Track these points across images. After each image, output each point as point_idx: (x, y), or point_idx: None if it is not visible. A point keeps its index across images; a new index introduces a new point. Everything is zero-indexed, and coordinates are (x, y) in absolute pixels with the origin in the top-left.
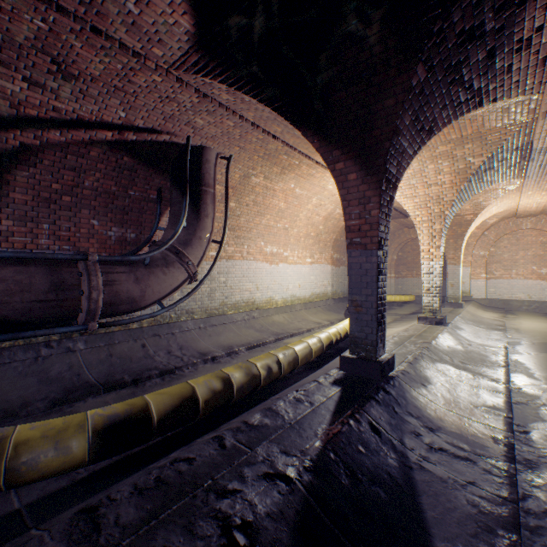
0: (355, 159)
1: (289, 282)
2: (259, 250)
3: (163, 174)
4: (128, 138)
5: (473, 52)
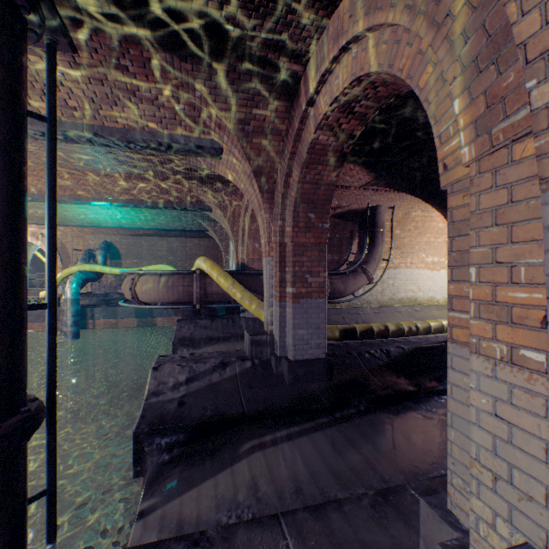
0: None
1: None
2: (420, 261)
3: (353, 223)
4: (337, 211)
5: None
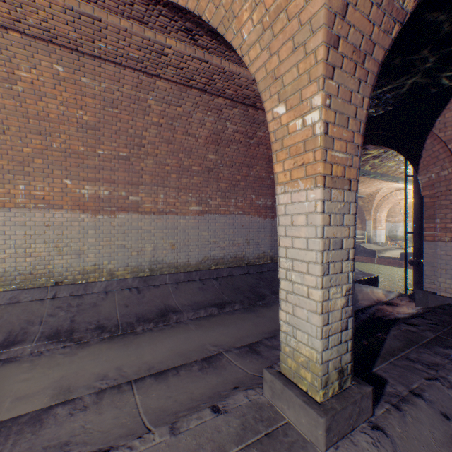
0: None
1: None
2: None
3: None
4: None
5: None
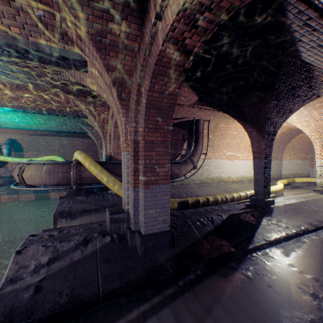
0: (254, 127)
1: (239, 169)
2: (223, 154)
3: (184, 130)
4: (175, 122)
5: (298, 90)
